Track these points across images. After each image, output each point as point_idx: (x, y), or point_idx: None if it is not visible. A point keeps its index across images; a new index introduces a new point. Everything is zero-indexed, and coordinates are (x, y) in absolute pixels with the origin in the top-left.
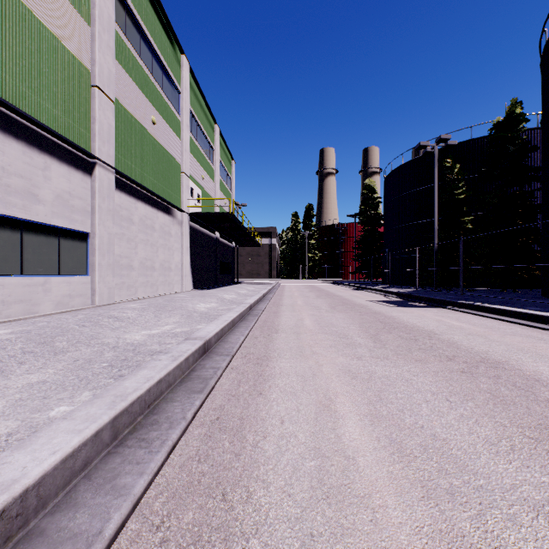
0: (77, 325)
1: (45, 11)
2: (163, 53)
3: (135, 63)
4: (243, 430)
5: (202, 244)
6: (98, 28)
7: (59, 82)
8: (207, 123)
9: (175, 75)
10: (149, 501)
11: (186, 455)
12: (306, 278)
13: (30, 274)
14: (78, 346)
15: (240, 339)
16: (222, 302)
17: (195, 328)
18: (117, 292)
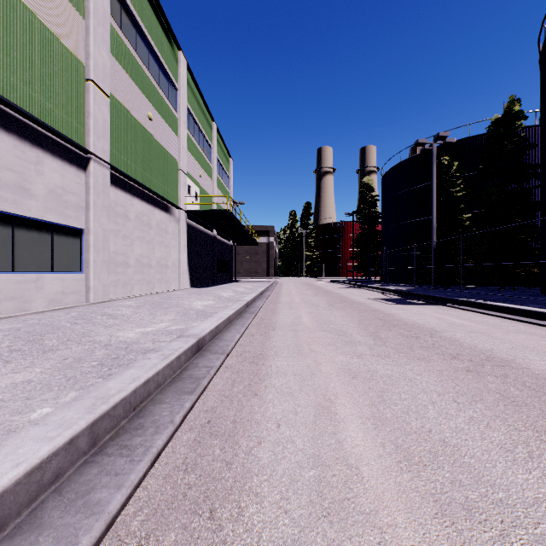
0: (69, 323)
1: (38, 2)
2: (160, 49)
3: (131, 58)
4: (235, 434)
5: (199, 242)
6: (92, 21)
7: (52, 75)
8: (204, 120)
9: (172, 72)
10: (126, 519)
11: (172, 464)
12: (304, 276)
13: (22, 271)
14: (68, 344)
15: (236, 336)
16: (219, 300)
17: (190, 325)
18: (112, 290)
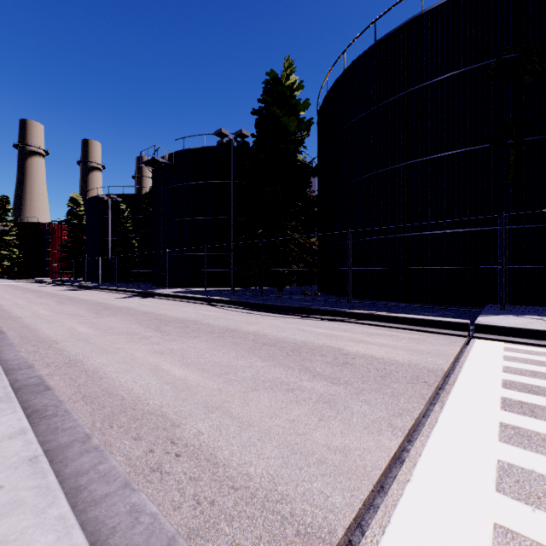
0: None
1: None
2: None
3: None
4: None
5: None
6: None
7: None
8: None
9: None
10: None
11: None
12: None
13: None
14: None
15: None
16: None
17: None
18: None
